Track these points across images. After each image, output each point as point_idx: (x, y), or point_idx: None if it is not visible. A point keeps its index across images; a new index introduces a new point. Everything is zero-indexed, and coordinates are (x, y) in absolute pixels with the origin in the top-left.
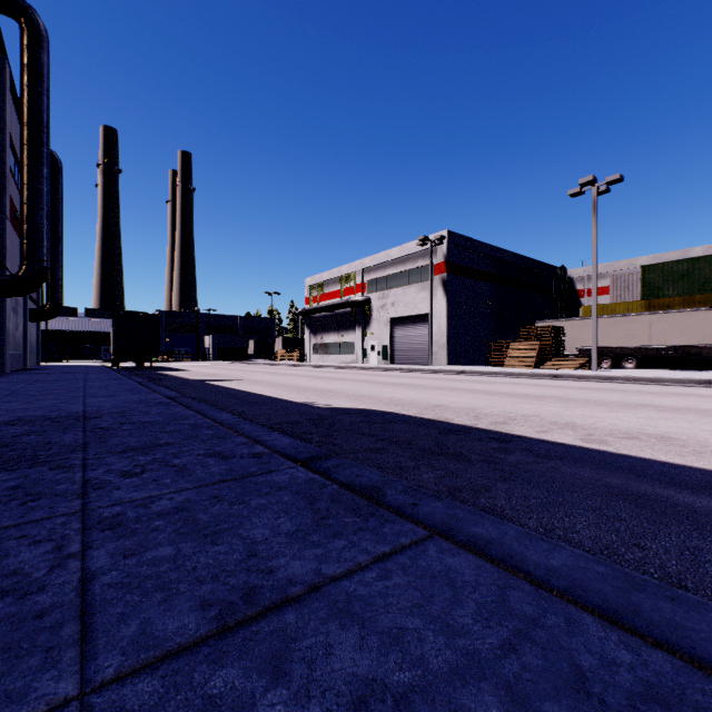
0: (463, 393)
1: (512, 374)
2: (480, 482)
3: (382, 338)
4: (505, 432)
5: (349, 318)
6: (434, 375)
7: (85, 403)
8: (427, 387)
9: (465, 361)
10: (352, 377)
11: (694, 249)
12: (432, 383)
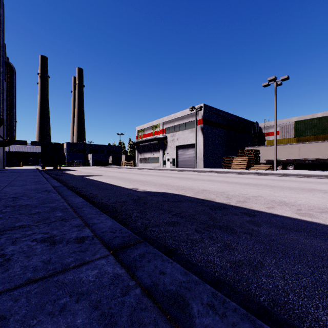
0: (215, 182)
1: (236, 172)
2: (252, 255)
3: (172, 155)
4: (248, 208)
5: (157, 146)
6: (198, 173)
7: (0, 190)
8: (196, 179)
9: (212, 166)
10: (158, 174)
11: (318, 114)
12: (198, 177)
